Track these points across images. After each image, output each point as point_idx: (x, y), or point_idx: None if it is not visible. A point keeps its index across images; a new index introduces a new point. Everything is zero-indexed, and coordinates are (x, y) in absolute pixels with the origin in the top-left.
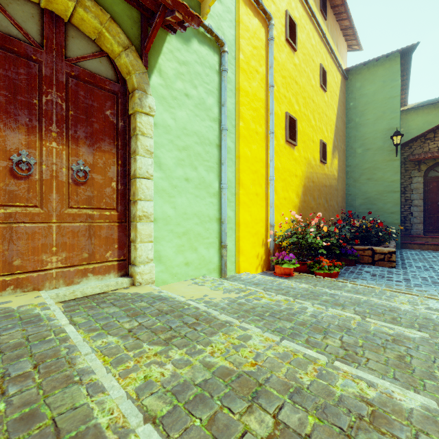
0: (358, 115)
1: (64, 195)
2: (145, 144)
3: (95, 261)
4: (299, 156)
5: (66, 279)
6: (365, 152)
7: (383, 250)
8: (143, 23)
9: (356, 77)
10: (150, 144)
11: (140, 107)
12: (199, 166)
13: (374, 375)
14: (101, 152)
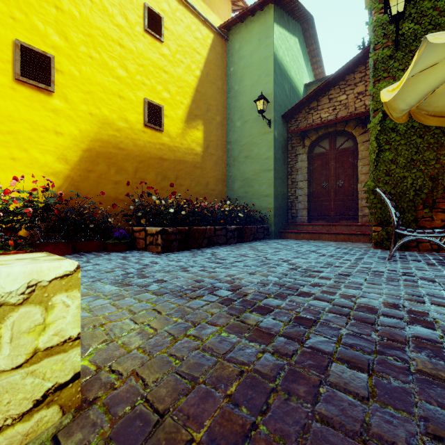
0: (237, 82)
1: None
2: None
3: None
4: (70, 109)
5: None
6: (244, 125)
7: (153, 229)
8: None
9: (235, 37)
10: None
11: None
12: None
13: None
14: None
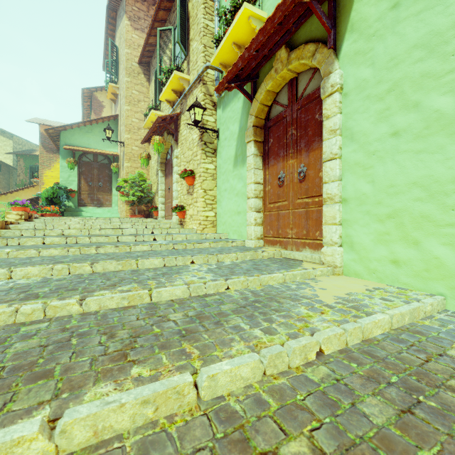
0: None
1: (295, 191)
2: (329, 126)
3: (310, 238)
4: None
5: (296, 246)
6: None
7: None
8: (328, 9)
9: None
10: (334, 122)
11: (323, 94)
12: (424, 96)
13: (127, 313)
14: (313, 152)
